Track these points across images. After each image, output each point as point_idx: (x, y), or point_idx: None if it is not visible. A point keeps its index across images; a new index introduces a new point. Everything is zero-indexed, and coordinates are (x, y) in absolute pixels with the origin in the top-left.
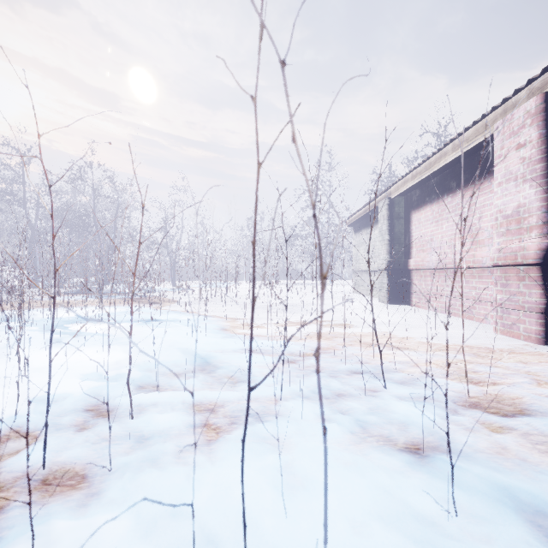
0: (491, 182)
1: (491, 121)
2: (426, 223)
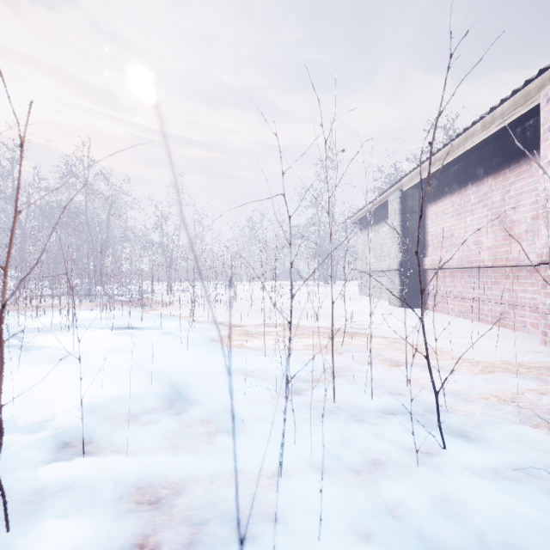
0: (530, 165)
1: (535, 88)
2: (445, 216)
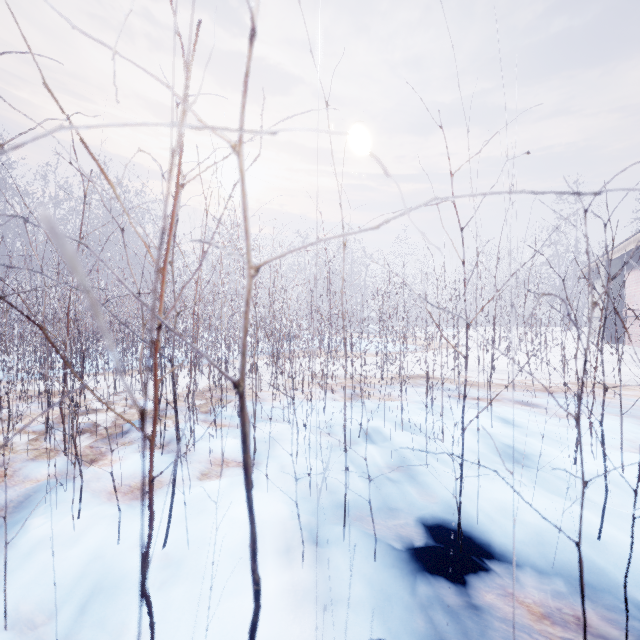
0: None
1: None
2: (632, 282)
